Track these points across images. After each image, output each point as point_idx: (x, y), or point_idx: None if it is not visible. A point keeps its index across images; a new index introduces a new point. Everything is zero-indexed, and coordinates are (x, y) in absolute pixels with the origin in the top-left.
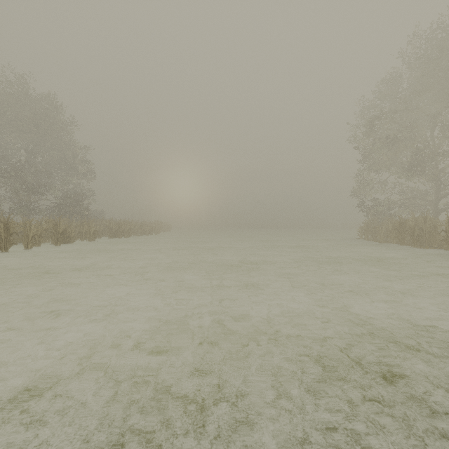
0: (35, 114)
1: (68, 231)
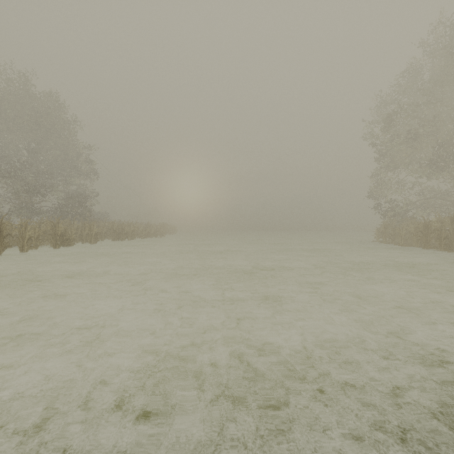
0: (36, 112)
1: (68, 233)
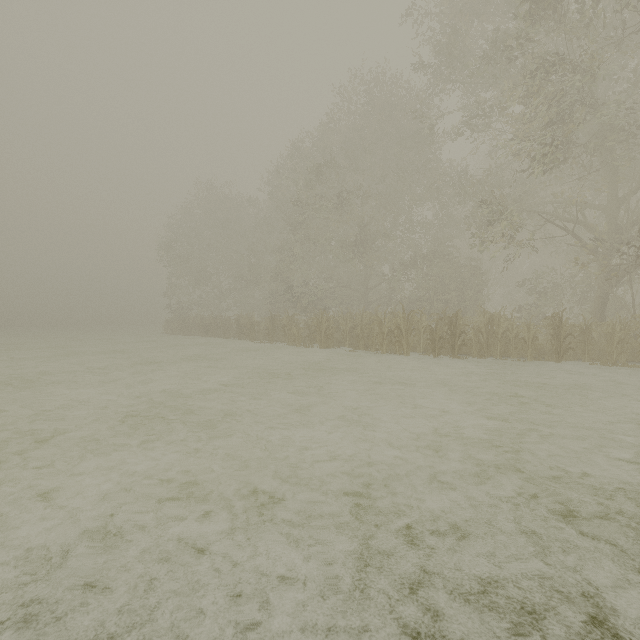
0: None
1: None
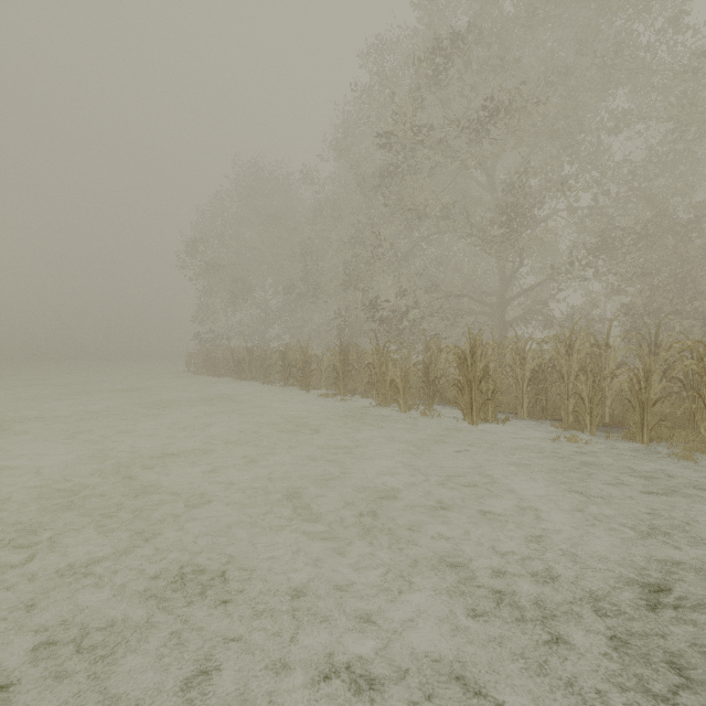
0: None
1: None
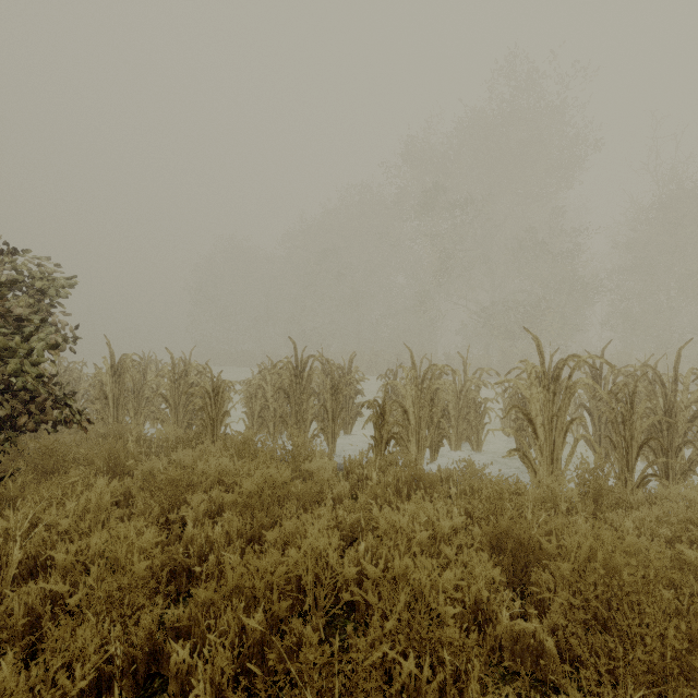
0: None
1: None
